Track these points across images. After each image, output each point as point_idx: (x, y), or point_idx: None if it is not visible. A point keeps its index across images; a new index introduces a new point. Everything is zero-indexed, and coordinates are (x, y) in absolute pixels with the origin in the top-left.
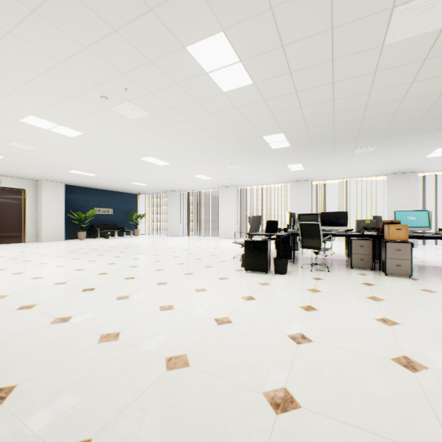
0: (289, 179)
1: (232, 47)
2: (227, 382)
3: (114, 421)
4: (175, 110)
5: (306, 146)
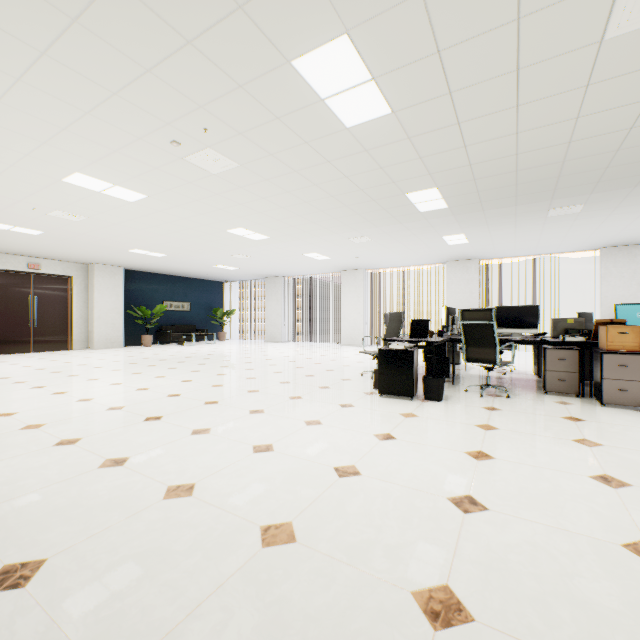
0: (445, 258)
1: (360, 58)
2: (354, 572)
3: (182, 625)
4: (276, 157)
5: (472, 206)
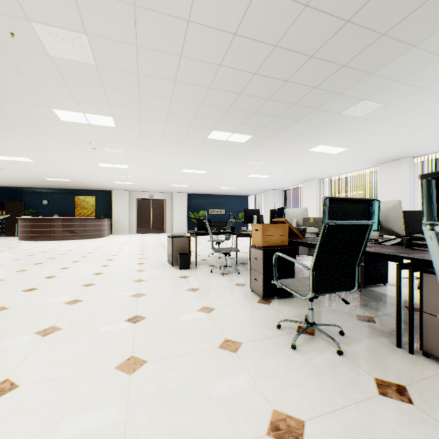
0: (368, 162)
1: (68, 111)
2: None
3: None
4: (125, 143)
5: (266, 131)
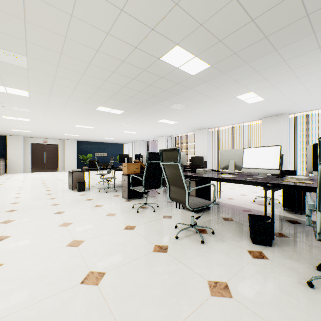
0: (189, 129)
1: None
2: None
3: None
4: (33, 106)
5: (133, 110)
